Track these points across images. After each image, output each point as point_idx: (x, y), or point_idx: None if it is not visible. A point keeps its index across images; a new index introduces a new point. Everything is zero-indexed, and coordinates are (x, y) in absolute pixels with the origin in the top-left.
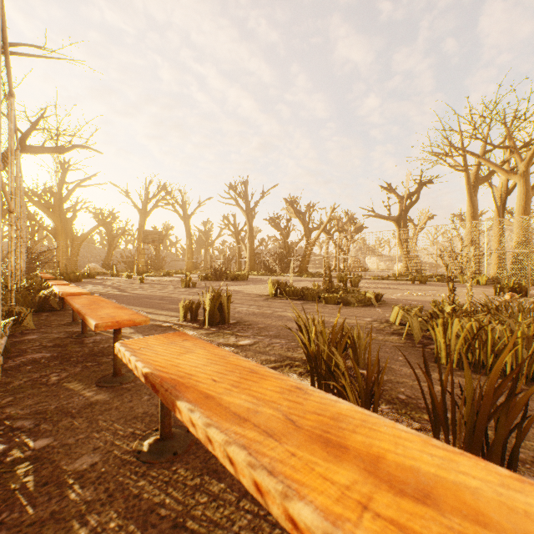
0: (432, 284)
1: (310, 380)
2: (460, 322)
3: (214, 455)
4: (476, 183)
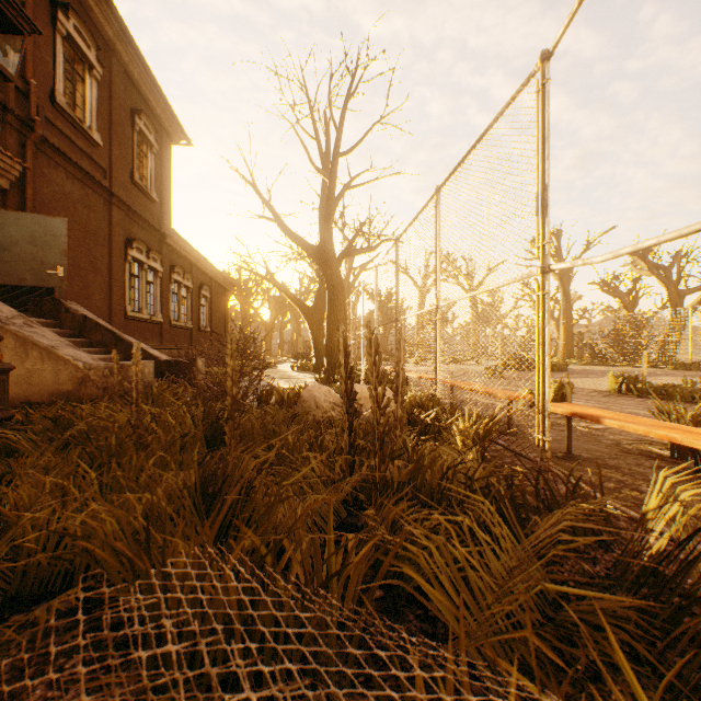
0: None
1: (669, 448)
2: None
3: (601, 464)
4: None
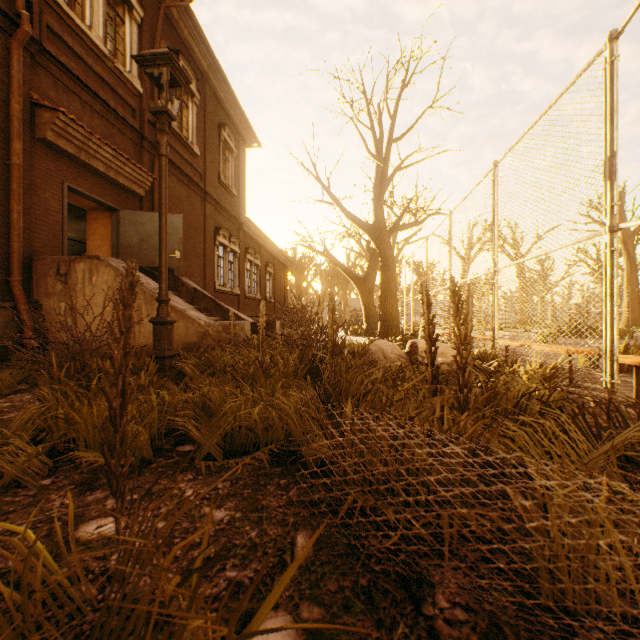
0: None
1: None
2: None
3: None
4: None
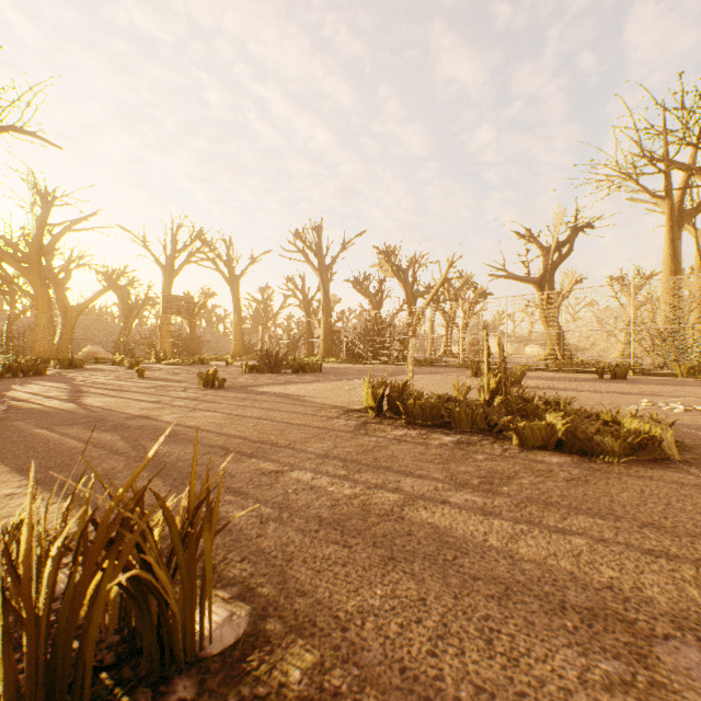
0: (639, 381)
1: None
2: None
3: None
4: (680, 218)
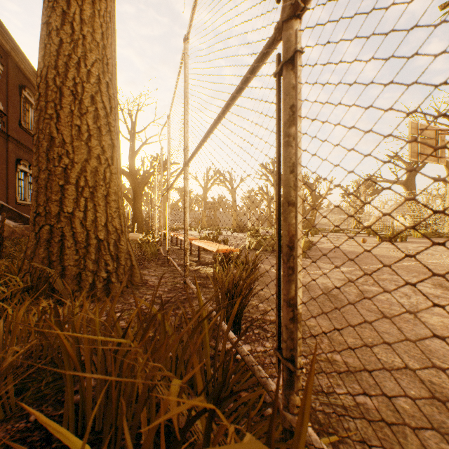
0: None
1: None
2: (250, 238)
3: None
4: None
